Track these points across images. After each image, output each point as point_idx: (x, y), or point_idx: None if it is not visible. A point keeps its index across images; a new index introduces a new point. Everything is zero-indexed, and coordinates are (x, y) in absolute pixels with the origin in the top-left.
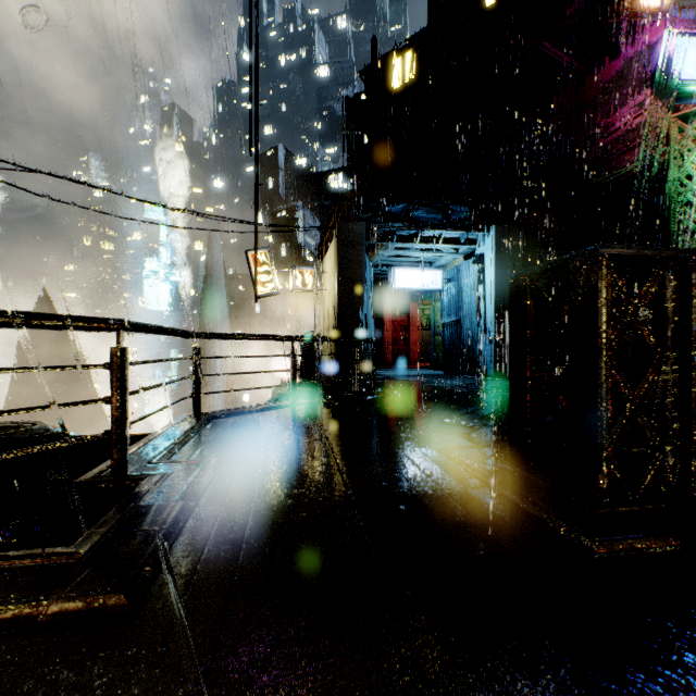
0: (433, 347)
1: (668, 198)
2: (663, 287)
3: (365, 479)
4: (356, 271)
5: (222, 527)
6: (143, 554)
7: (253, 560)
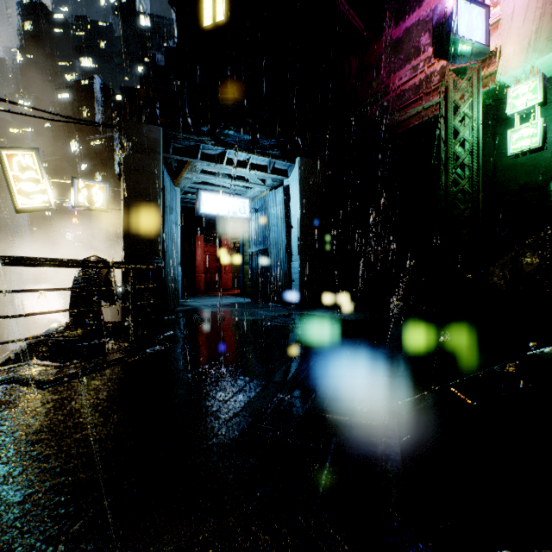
0: (242, 275)
1: (447, 142)
2: None
3: None
4: (149, 184)
5: None
6: None
7: None
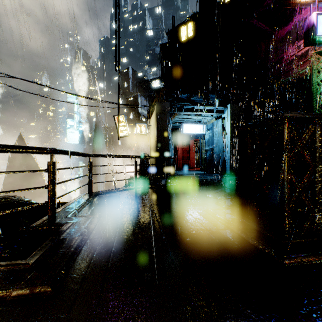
0: (201, 160)
1: (312, 91)
2: (314, 132)
3: (170, 225)
4: (165, 125)
5: (100, 250)
6: (60, 264)
7: (115, 267)
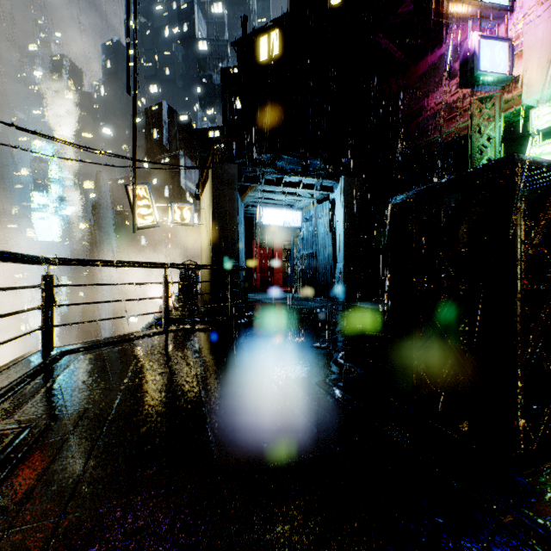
0: (293, 275)
1: (471, 160)
2: None
3: (239, 437)
4: (229, 207)
5: None
6: None
7: None
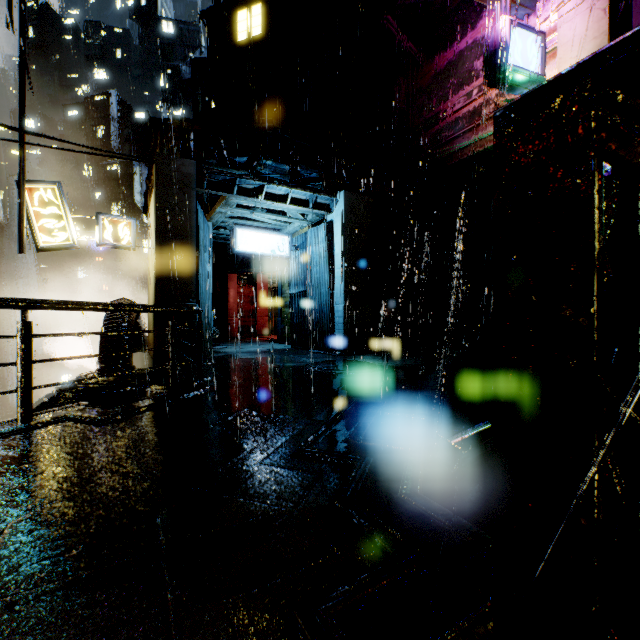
0: (280, 319)
1: None
2: None
3: None
4: (183, 221)
5: None
6: None
7: None
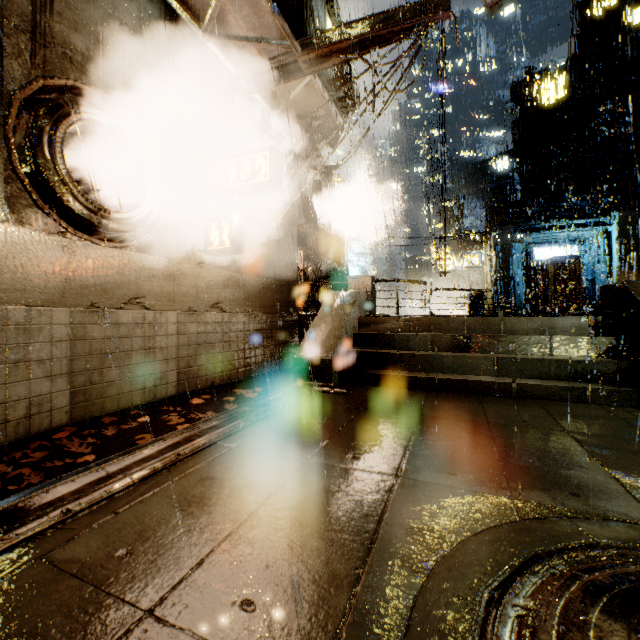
0: None
1: None
2: (575, 264)
3: None
4: (506, 254)
5: None
6: None
7: None
